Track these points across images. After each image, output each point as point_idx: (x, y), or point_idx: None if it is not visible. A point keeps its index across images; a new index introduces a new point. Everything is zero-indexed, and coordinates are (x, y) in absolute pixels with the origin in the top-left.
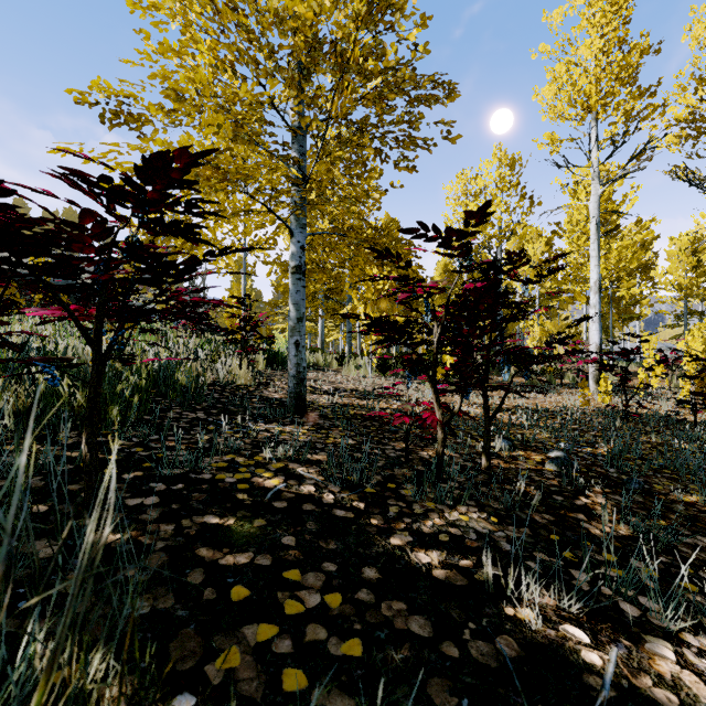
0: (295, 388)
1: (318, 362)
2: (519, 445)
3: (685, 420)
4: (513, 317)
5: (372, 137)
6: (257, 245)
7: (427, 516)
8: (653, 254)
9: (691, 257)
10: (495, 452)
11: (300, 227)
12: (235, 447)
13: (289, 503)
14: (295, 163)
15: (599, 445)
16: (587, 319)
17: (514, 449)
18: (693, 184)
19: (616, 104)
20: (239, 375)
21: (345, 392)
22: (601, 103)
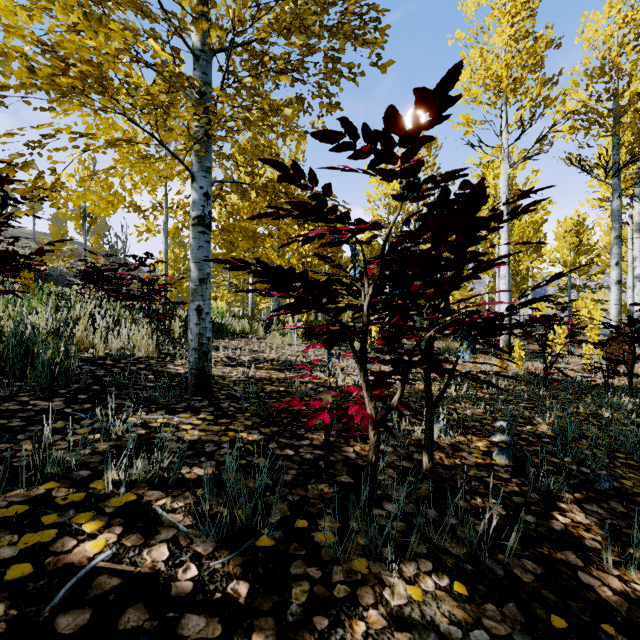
0: (196, 364)
1: (244, 329)
2: (455, 426)
3: (597, 386)
4: (490, 265)
5: (292, 80)
6: (178, 208)
7: (355, 602)
8: (543, 235)
9: (574, 238)
10: (435, 442)
11: (203, 170)
12: (70, 463)
13: (95, 612)
14: (193, 88)
15: (536, 420)
16: (559, 277)
17: (453, 433)
18: (584, 170)
19: (525, 88)
20: (140, 346)
21: (265, 362)
22: (511, 87)
